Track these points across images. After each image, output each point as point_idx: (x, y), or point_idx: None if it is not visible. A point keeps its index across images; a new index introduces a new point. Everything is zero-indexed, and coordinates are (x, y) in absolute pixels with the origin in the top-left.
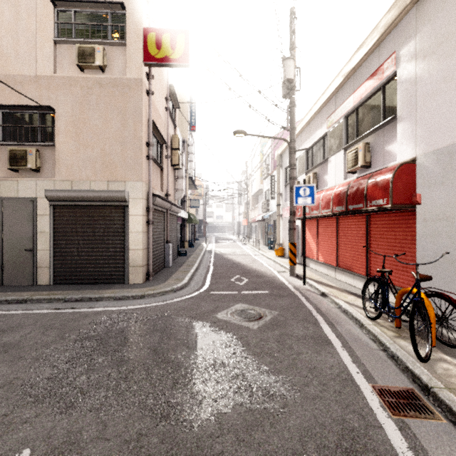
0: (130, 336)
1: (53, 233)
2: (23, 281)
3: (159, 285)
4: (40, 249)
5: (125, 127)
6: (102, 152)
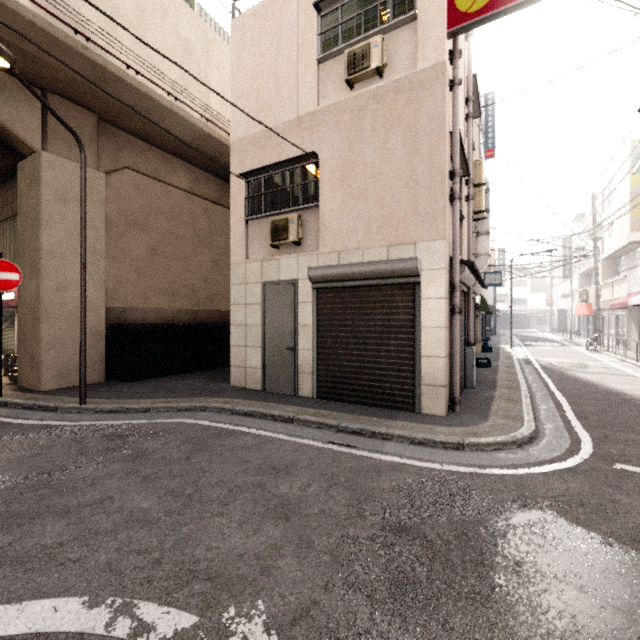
0: (490, 556)
1: (316, 327)
2: (284, 388)
3: (480, 425)
4: (302, 349)
5: (415, 154)
6: (380, 202)
